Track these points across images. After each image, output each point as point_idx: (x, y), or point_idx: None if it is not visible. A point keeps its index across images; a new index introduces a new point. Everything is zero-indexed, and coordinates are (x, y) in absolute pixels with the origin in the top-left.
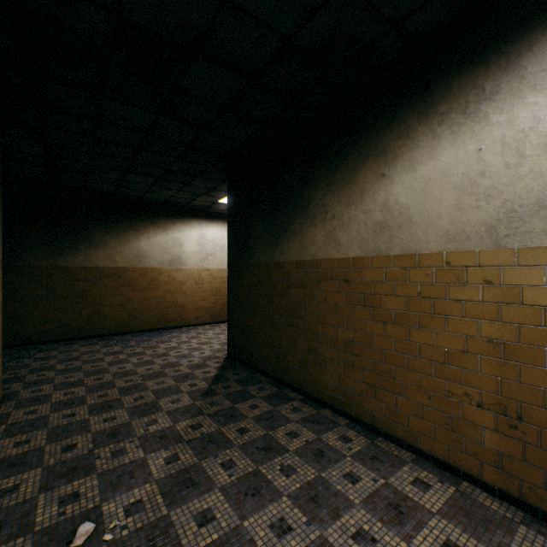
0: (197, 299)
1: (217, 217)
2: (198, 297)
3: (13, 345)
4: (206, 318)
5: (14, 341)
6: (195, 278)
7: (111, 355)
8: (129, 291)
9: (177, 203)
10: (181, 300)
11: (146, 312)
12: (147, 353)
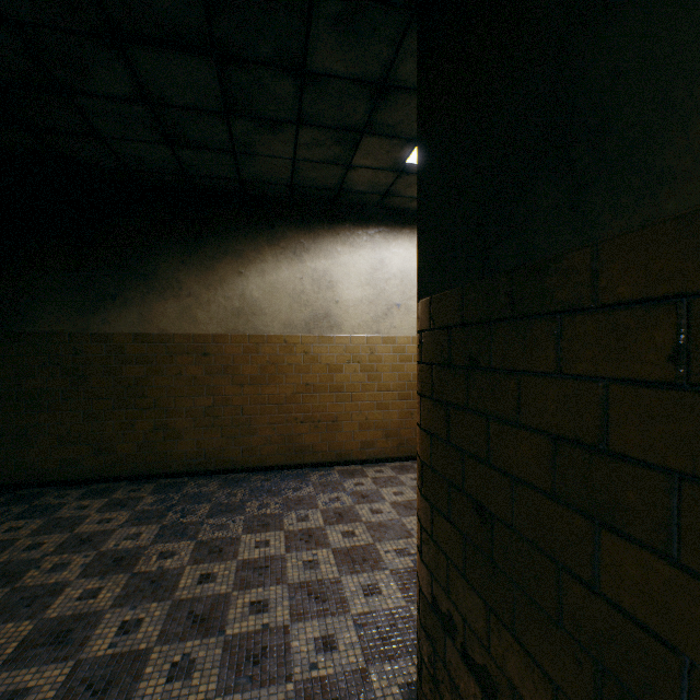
0: (366, 405)
1: (411, 221)
2: (368, 399)
3: (14, 485)
4: (385, 447)
5: (16, 477)
6: (361, 357)
7: (92, 577)
8: (224, 383)
9: (318, 191)
10: (331, 406)
11: (258, 429)
12: (177, 587)
